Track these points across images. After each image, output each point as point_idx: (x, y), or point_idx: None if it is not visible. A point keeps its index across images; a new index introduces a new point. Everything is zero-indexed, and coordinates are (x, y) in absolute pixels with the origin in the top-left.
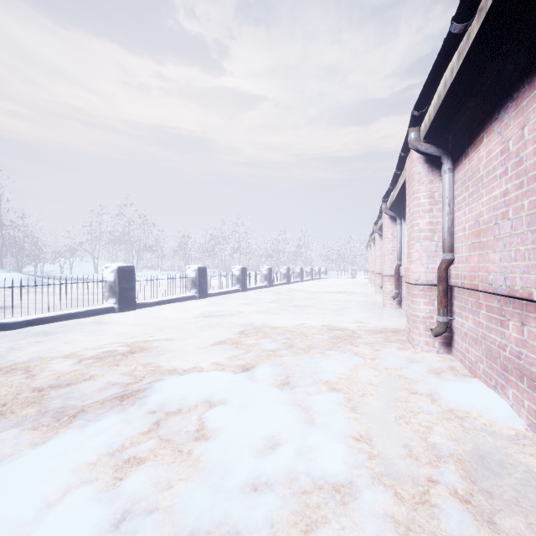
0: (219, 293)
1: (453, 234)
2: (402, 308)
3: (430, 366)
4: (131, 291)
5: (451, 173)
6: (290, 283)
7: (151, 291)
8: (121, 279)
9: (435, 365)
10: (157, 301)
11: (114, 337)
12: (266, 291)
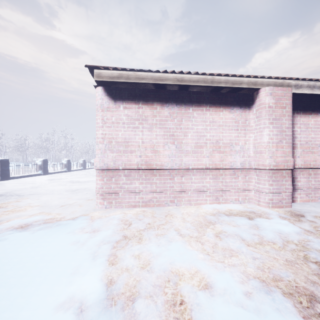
0: (54, 172)
1: None
2: None
3: None
4: (7, 171)
5: None
6: None
7: (16, 171)
8: (2, 165)
9: None
10: (21, 176)
11: (11, 186)
12: (82, 171)
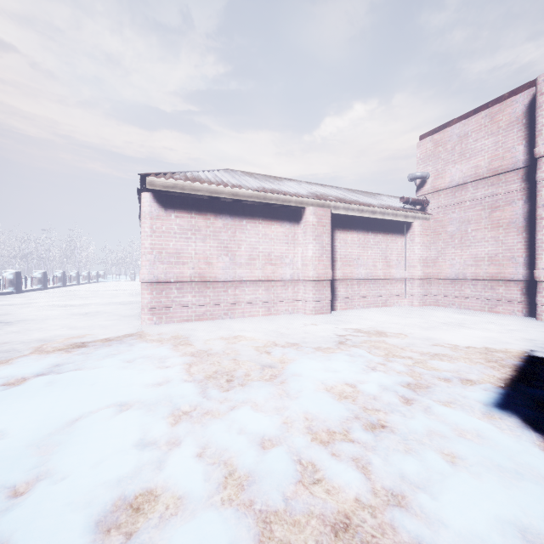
0: None
1: None
2: None
3: None
4: None
5: None
6: (66, 286)
7: None
8: None
9: None
10: None
11: None
12: (44, 293)
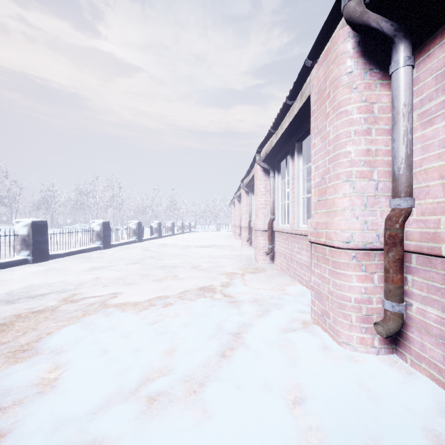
0: (69, 253)
1: (412, 166)
2: (275, 264)
3: (411, 414)
4: None
5: (411, 66)
6: (161, 237)
7: None
8: None
9: (415, 408)
10: None
11: None
12: (134, 247)
